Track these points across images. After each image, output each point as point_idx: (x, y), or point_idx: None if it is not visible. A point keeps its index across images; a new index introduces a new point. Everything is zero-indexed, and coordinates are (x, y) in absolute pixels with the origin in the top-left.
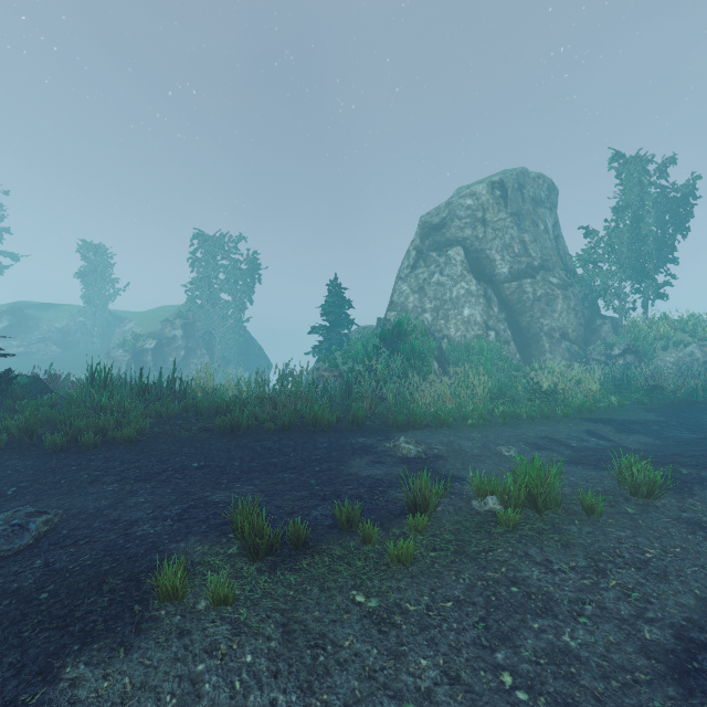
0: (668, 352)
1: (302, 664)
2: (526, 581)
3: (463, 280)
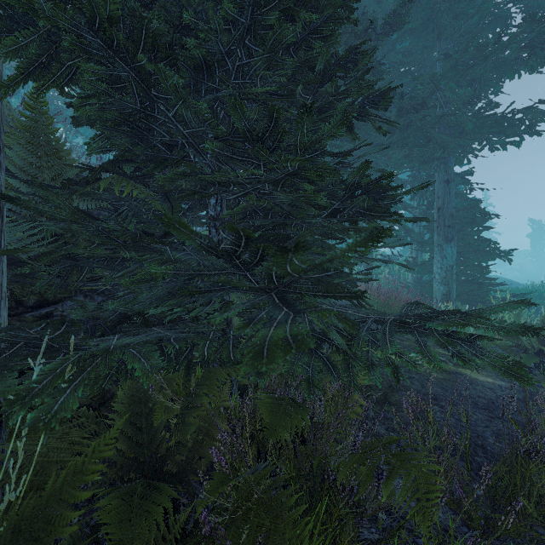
0: None
1: None
2: None
3: None
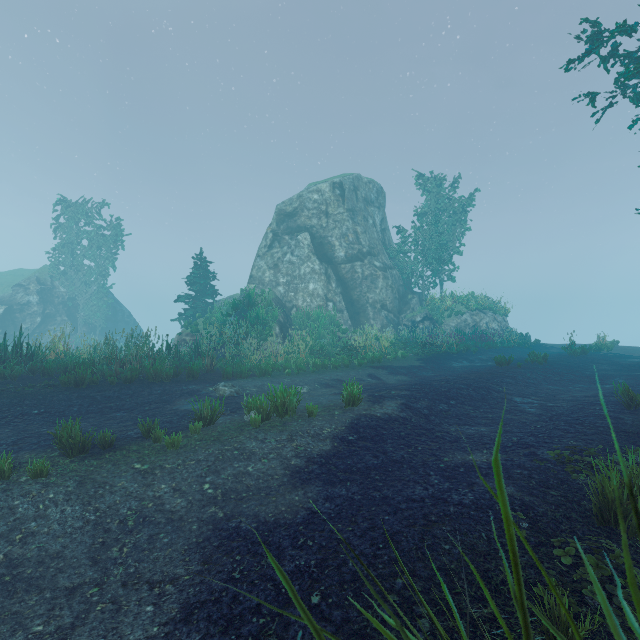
0: (452, 319)
1: (87, 495)
2: (245, 448)
3: (309, 260)
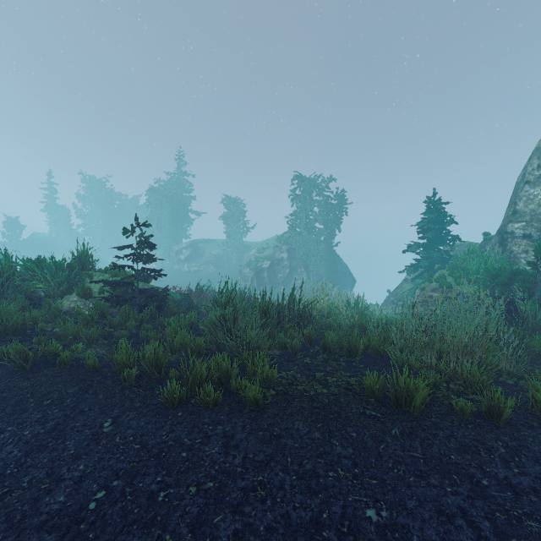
0: None
1: None
2: None
3: None
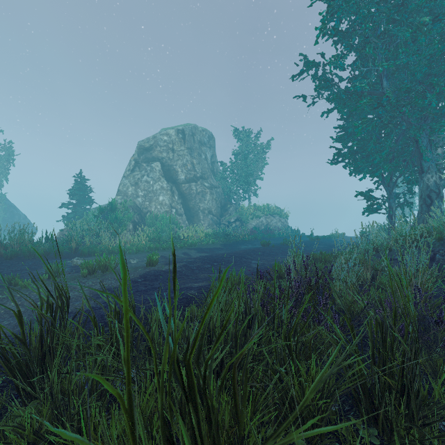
0: (254, 221)
1: None
2: (71, 286)
3: (159, 180)
